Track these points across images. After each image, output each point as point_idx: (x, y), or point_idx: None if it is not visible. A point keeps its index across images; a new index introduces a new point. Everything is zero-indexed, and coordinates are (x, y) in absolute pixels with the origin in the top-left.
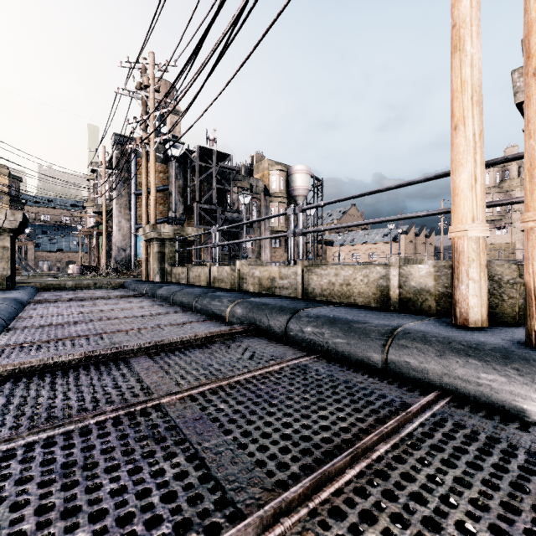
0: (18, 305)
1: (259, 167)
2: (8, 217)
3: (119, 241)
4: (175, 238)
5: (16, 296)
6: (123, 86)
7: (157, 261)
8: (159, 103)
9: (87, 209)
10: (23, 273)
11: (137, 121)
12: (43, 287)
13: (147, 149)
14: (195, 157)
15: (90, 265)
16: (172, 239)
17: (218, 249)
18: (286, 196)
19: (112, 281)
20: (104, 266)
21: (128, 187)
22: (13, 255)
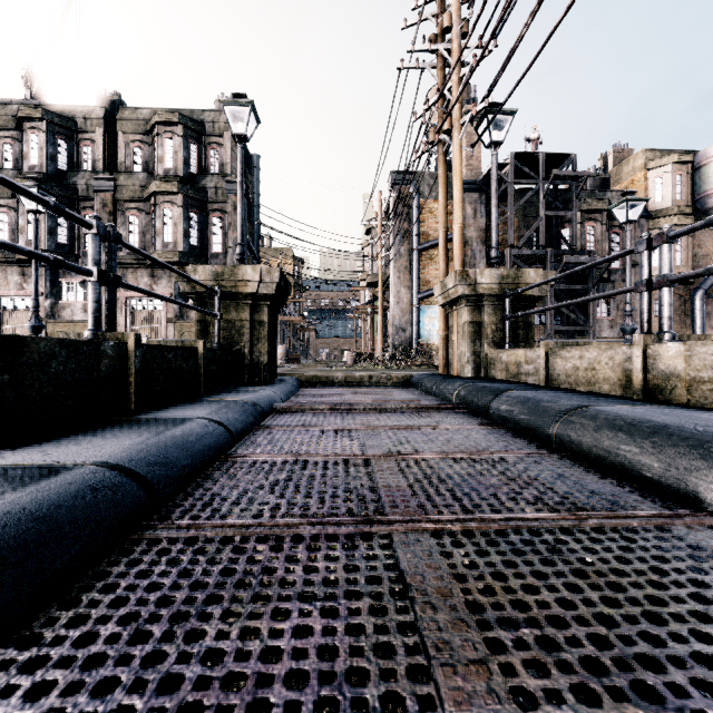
0: (245, 420)
1: (621, 172)
2: (264, 277)
3: (397, 318)
4: (503, 292)
5: (255, 399)
6: (410, 47)
7: (468, 340)
8: (484, 3)
9: (361, 285)
10: (303, 361)
11: (430, 104)
12: (307, 380)
13: (448, 142)
14: (507, 172)
15: (364, 352)
16: (497, 297)
17: (668, 294)
18: (690, 211)
19: (393, 374)
20: (380, 352)
21: (408, 242)
22: (273, 333)
